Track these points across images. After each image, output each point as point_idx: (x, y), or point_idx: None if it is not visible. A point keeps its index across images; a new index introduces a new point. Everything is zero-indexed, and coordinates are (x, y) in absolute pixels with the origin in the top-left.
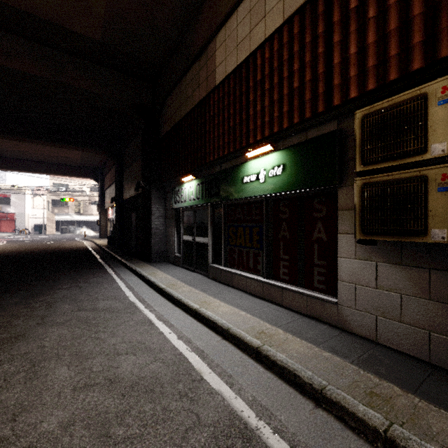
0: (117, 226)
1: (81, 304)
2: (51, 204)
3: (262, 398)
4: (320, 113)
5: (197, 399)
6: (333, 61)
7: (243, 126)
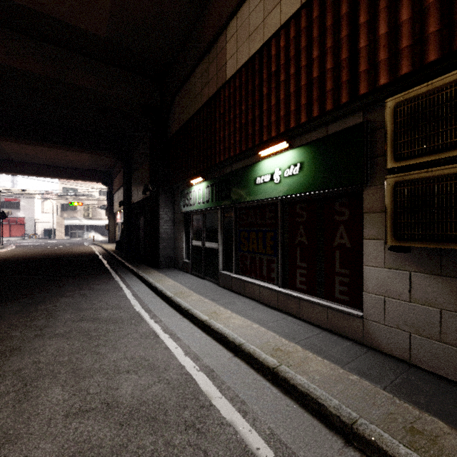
0: (125, 230)
1: (83, 314)
2: (60, 209)
3: (281, 432)
4: (343, 104)
5: (205, 431)
6: (359, 44)
7: (256, 122)
